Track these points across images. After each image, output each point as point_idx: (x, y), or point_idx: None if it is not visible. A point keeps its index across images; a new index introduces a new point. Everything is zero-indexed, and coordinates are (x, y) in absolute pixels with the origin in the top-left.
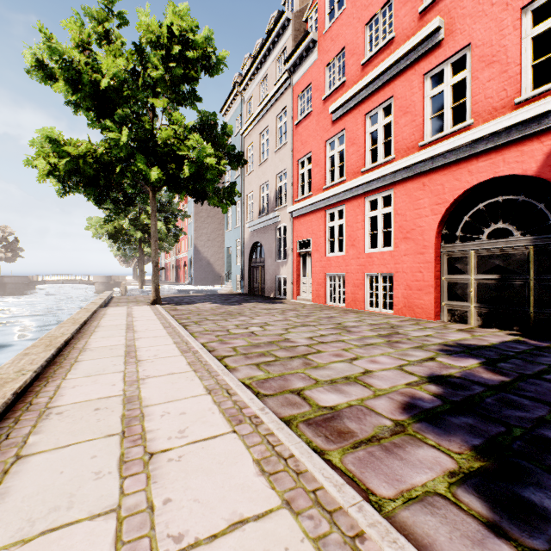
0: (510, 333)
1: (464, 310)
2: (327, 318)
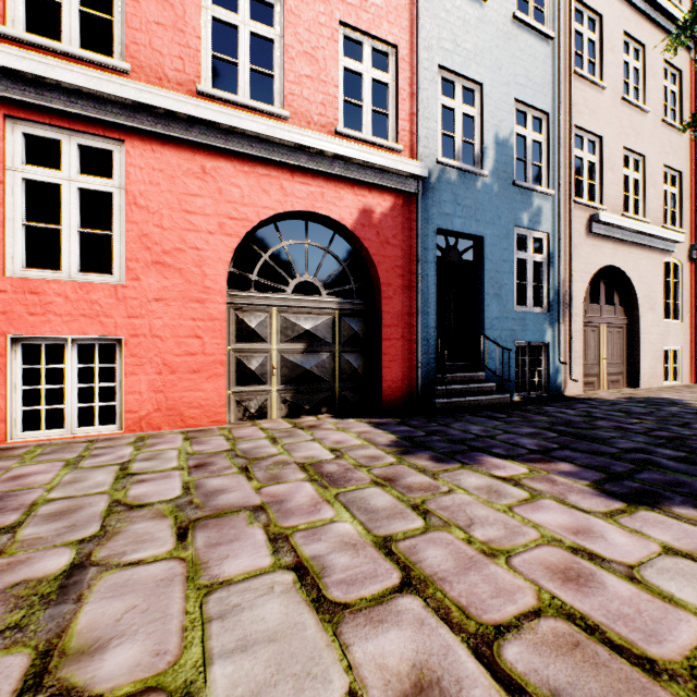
0: (332, 417)
1: (264, 397)
2: (7, 512)
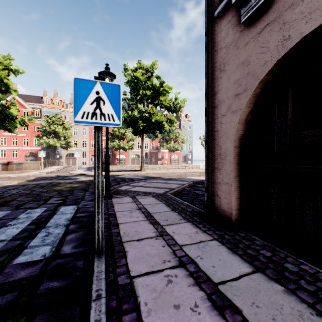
0: None
1: None
2: None
